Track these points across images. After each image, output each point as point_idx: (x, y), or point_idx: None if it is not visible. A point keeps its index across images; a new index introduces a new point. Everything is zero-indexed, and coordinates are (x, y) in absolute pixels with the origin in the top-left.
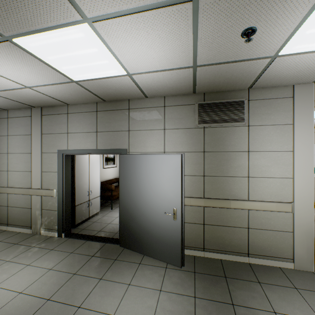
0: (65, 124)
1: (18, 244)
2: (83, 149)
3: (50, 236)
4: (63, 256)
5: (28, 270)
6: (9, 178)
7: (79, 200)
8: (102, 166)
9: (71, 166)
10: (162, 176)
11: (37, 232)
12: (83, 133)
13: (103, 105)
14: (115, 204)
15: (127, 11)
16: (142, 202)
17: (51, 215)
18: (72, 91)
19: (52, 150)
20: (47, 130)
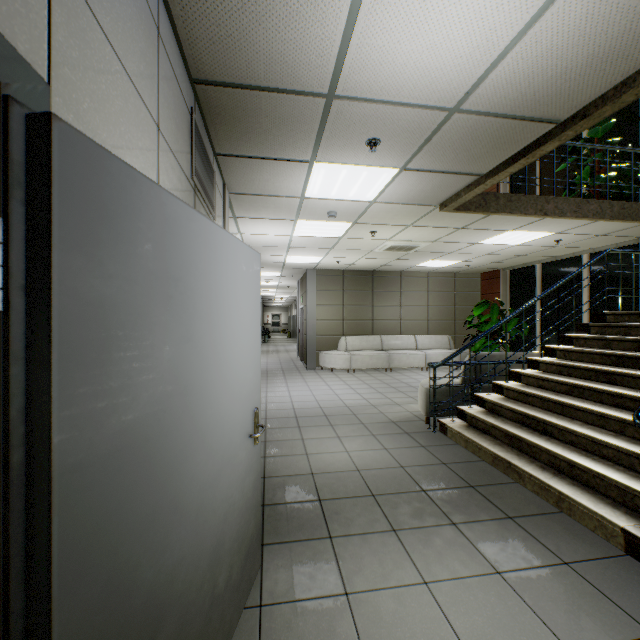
0: None
1: None
2: None
3: None
4: None
5: None
6: None
7: None
8: None
9: None
10: (240, 317)
11: None
12: None
13: None
14: None
15: (509, 46)
16: (199, 454)
17: None
18: None
19: None
20: None
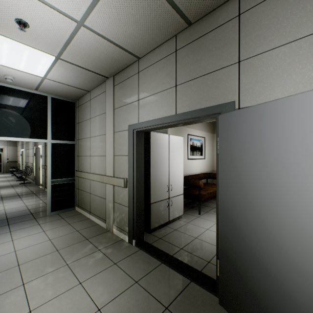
0: (135, 89)
1: (89, 240)
2: (157, 118)
3: (121, 238)
4: (123, 284)
5: (75, 295)
6: (91, 164)
7: (155, 196)
8: (186, 156)
9: (143, 148)
10: None
11: (110, 228)
12: (157, 93)
13: (185, 35)
14: (203, 208)
15: None
16: (287, 225)
17: (122, 212)
18: (133, 6)
19: (123, 127)
20: (119, 103)
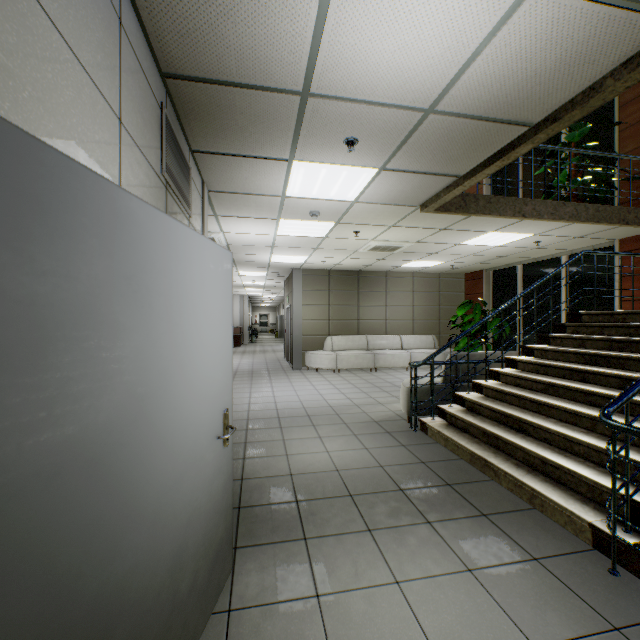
0: None
1: None
2: None
3: None
4: None
5: None
6: None
7: None
8: None
9: None
10: (207, 316)
11: None
12: None
13: None
14: None
15: (479, 48)
16: (156, 458)
17: None
18: None
19: None
20: None
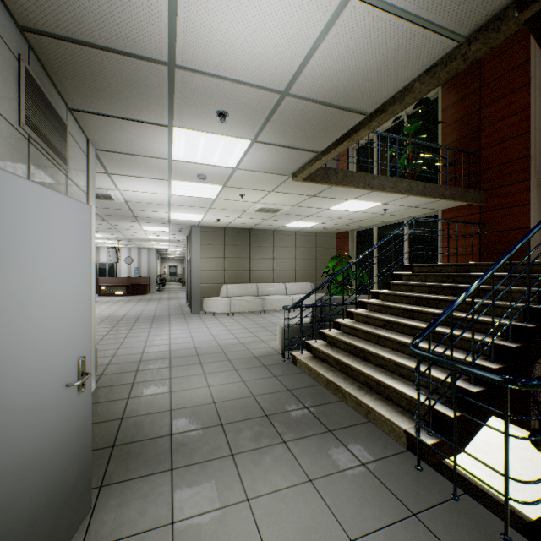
0: None
1: None
2: None
3: None
4: None
5: None
6: None
7: None
8: None
9: None
10: (52, 267)
11: None
12: None
13: None
14: None
15: (316, 43)
16: None
17: None
18: None
19: None
20: None
